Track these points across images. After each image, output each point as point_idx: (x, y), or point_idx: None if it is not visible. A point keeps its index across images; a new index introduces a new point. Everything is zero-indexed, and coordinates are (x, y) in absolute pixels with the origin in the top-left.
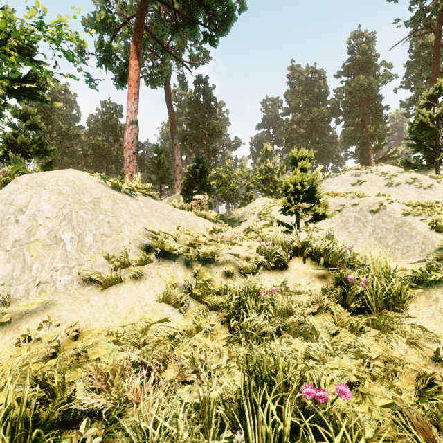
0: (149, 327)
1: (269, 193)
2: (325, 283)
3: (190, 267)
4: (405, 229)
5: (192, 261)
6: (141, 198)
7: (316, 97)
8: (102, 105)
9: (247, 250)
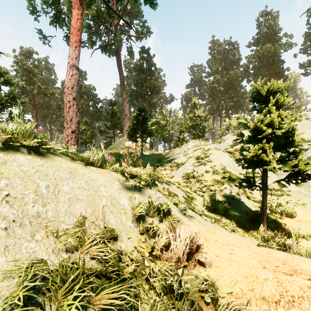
0: None
1: (198, 136)
2: None
3: None
4: None
5: None
6: None
7: (231, 63)
8: None
9: None
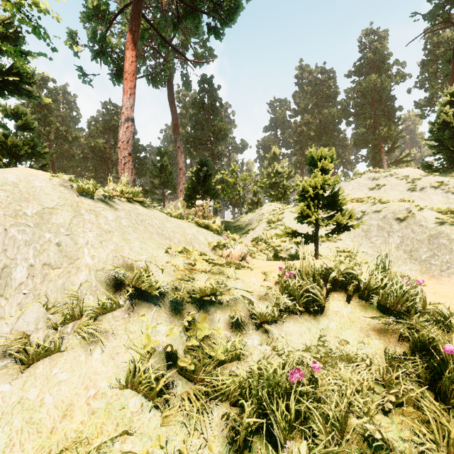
0: None
1: (278, 198)
2: (386, 339)
3: (179, 313)
4: (442, 241)
5: (184, 302)
6: (124, 206)
7: (326, 98)
8: (103, 106)
9: (263, 280)
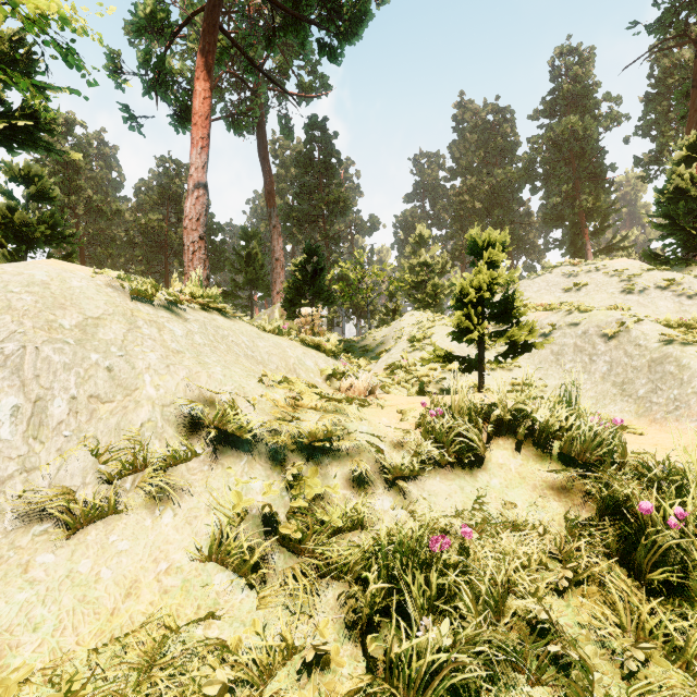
0: (164, 649)
1: (426, 304)
2: (568, 500)
3: (279, 465)
4: (668, 368)
5: (285, 450)
6: (197, 315)
7: (500, 152)
8: (158, 164)
9: (398, 422)
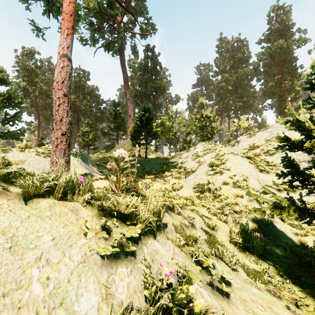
0: None
1: (207, 138)
2: None
3: None
4: None
5: None
6: None
7: (240, 61)
8: (74, 71)
9: None
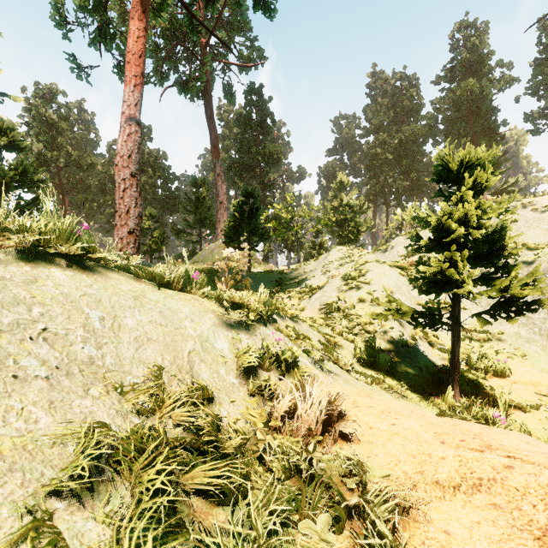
0: None
1: (348, 240)
2: None
3: None
4: None
5: None
6: None
7: (406, 112)
8: None
9: None
